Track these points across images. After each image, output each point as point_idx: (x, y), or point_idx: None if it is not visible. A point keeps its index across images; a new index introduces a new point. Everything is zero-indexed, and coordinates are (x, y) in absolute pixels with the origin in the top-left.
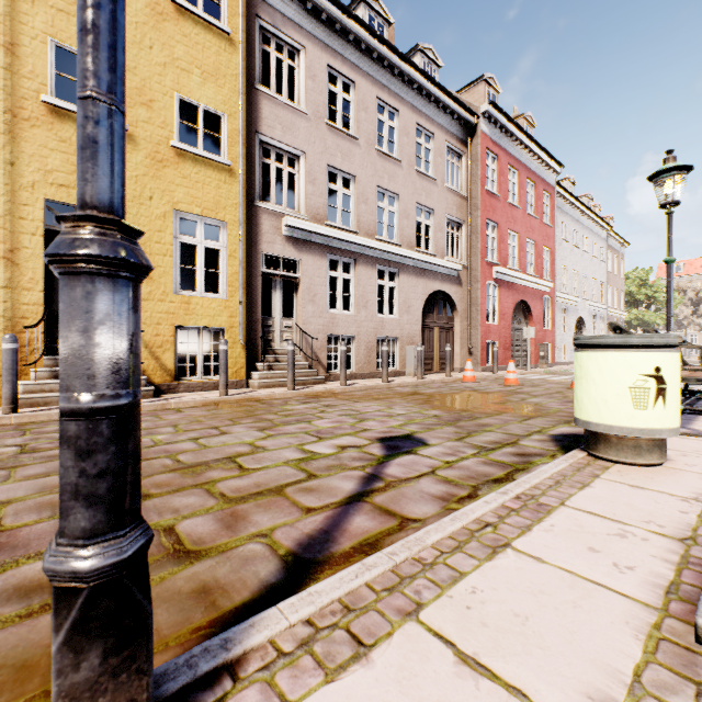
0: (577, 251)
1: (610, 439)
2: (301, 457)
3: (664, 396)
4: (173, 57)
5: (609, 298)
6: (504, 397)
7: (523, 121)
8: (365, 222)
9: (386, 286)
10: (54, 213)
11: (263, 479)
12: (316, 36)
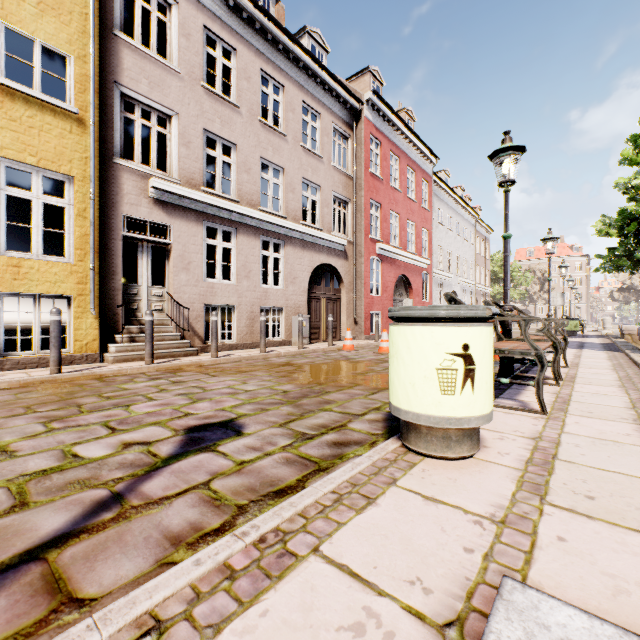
0: (451, 234)
1: (420, 428)
2: (45, 468)
3: (473, 378)
4: None
5: (477, 276)
6: (369, 367)
7: (405, 114)
8: (248, 191)
9: (271, 257)
10: None
11: None
12: None
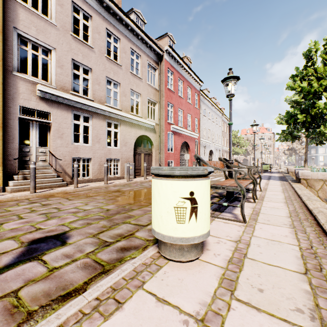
0: (210, 121)
1: (166, 243)
2: None
3: (196, 212)
4: None
5: (223, 142)
6: None
7: (186, 59)
8: (99, 95)
9: (112, 131)
10: None
11: None
12: None
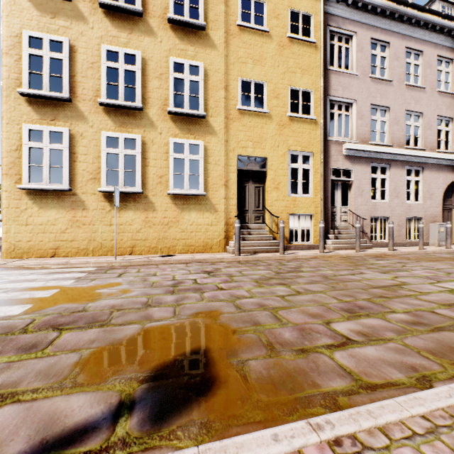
0: None
1: None
2: (446, 290)
3: None
4: (288, 67)
5: None
6: None
7: None
8: (397, 137)
9: (412, 181)
10: (240, 161)
11: (443, 298)
12: (363, 22)
